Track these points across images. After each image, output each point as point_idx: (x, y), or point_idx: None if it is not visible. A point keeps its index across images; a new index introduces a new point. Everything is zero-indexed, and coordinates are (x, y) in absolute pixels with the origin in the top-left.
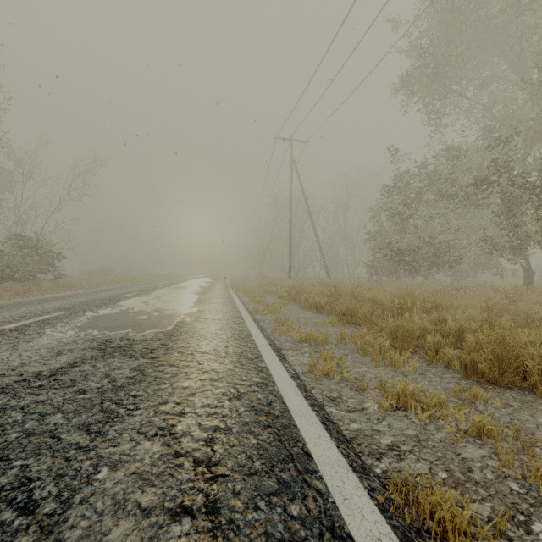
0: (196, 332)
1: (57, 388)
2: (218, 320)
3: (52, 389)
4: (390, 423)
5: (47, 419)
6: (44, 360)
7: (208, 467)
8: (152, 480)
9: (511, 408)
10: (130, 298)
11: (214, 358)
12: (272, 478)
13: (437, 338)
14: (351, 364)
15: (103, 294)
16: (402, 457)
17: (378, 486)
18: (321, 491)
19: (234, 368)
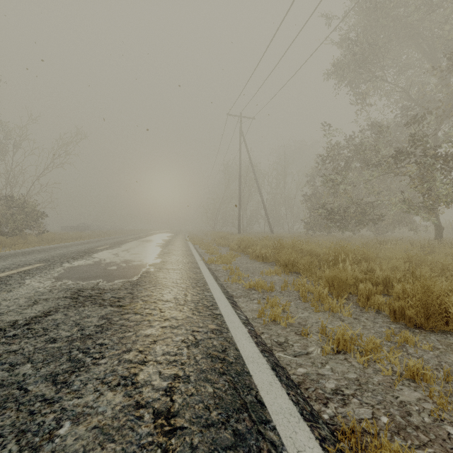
0: (159, 281)
1: (29, 337)
2: (178, 270)
3: (25, 338)
4: (333, 366)
5: (17, 370)
6: (21, 309)
7: (167, 418)
8: (113, 435)
9: (438, 351)
10: (103, 250)
11: (174, 306)
12: (228, 430)
13: (368, 286)
14: (295, 310)
15: (80, 247)
16: (346, 402)
17: (327, 434)
18: (275, 443)
19: (192, 316)
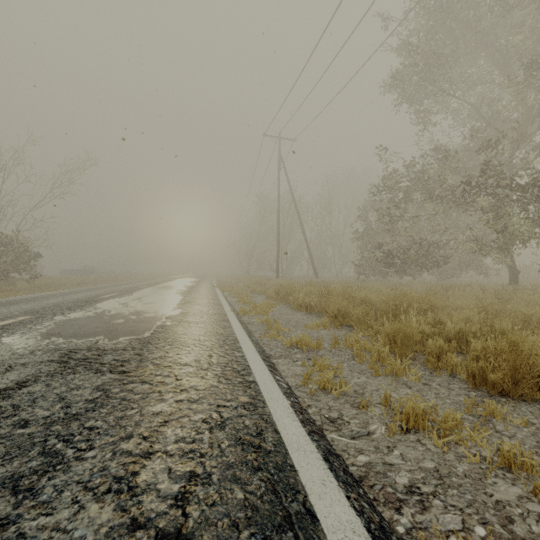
0: (177, 338)
1: None
2: (202, 324)
3: None
4: (403, 451)
5: None
6: None
7: None
8: None
9: (533, 427)
10: (109, 299)
11: (195, 371)
12: None
13: (439, 343)
14: (349, 374)
15: (80, 295)
16: (426, 505)
17: None
18: None
19: (217, 384)
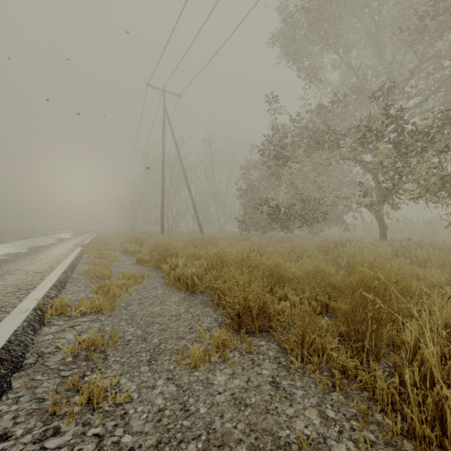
0: None
1: None
2: None
3: None
4: None
5: None
6: None
7: None
8: None
9: None
10: None
11: None
12: None
13: None
14: None
15: None
16: None
17: None
18: None
19: None
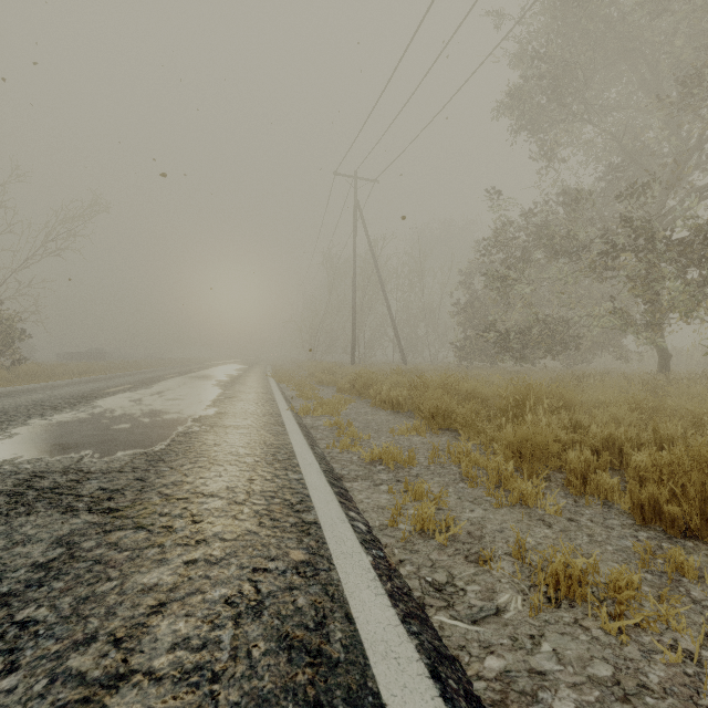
0: (204, 452)
1: None
2: (244, 429)
3: None
4: (557, 645)
5: None
6: None
7: None
8: None
9: None
10: (116, 394)
11: (224, 507)
12: None
13: (585, 456)
14: (457, 504)
15: (78, 387)
16: None
17: None
18: None
19: (257, 529)
